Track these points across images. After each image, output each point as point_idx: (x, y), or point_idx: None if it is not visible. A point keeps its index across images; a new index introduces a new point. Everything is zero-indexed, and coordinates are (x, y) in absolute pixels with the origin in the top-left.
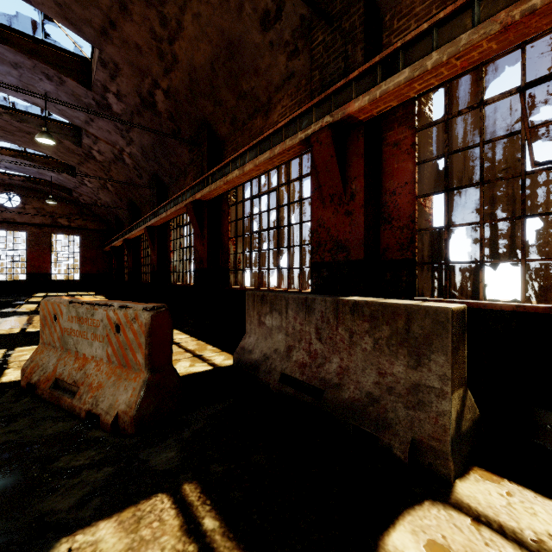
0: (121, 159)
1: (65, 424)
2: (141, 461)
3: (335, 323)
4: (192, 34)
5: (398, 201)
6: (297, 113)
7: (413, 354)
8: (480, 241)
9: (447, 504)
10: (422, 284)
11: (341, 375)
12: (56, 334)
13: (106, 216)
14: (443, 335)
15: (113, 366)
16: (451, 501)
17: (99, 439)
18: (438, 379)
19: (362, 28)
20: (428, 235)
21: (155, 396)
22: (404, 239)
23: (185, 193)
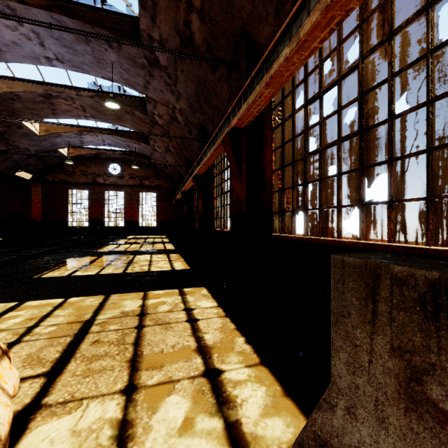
0: (174, 119)
1: None
2: None
3: None
4: None
5: None
6: None
7: None
8: None
9: None
10: None
11: None
12: None
13: (173, 176)
14: None
15: None
16: None
17: None
18: None
19: None
20: None
21: None
22: None
23: (221, 128)
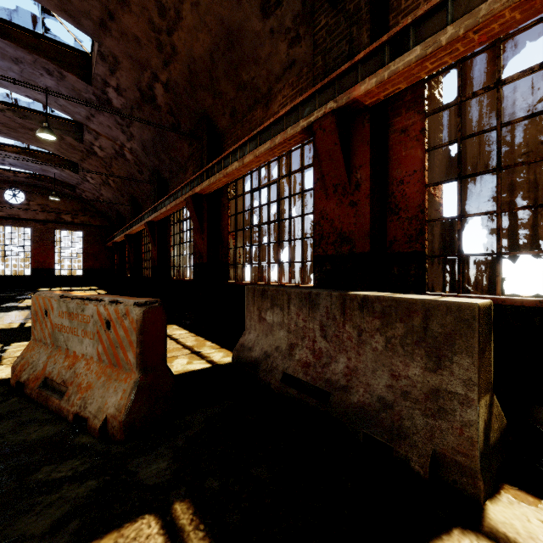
0: (122, 155)
1: (51, 428)
2: (128, 474)
3: (341, 320)
4: (191, 23)
5: (405, 190)
6: (298, 100)
7: (432, 356)
8: (498, 231)
9: (479, 533)
10: (431, 278)
11: (349, 377)
12: (47, 330)
13: (108, 212)
14: (468, 335)
15: (103, 365)
16: (484, 529)
17: (85, 446)
18: (462, 384)
19: (368, 8)
20: (437, 226)
21: (147, 398)
22: (412, 230)
23: (184, 187)
